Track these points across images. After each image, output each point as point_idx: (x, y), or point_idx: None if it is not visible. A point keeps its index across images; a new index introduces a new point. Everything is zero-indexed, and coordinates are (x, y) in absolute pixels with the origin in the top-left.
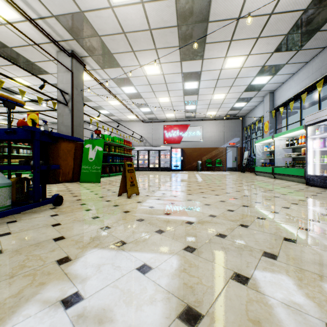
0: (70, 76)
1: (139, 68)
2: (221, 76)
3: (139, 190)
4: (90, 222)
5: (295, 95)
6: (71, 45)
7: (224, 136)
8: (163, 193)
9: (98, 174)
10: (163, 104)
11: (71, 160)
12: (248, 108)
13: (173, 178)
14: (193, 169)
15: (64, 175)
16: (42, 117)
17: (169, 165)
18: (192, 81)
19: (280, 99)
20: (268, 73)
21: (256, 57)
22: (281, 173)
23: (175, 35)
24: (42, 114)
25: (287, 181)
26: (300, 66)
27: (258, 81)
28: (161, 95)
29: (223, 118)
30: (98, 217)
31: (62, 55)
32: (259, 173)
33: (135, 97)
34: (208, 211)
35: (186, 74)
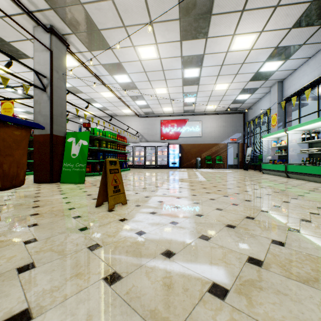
0: (48, 56)
1: (132, 50)
2: (226, 61)
3: (129, 196)
4: (2, 286)
5: (311, 82)
6: (48, 17)
7: (224, 131)
8: (160, 201)
9: (82, 173)
10: (160, 96)
11: (23, 155)
12: (251, 101)
13: (172, 177)
14: (192, 166)
15: (7, 178)
16: (32, 112)
17: (166, 162)
18: (193, 67)
19: (291, 89)
20: (280, 57)
21: (270, 35)
22: (298, 172)
23: (175, 2)
24: (19, 103)
25: (306, 181)
26: (319, 47)
27: (268, 67)
28: (157, 85)
29: (223, 112)
30: (31, 268)
31: (39, 31)
32: (267, 172)
33: (129, 87)
34: (241, 246)
35: (186, 58)
